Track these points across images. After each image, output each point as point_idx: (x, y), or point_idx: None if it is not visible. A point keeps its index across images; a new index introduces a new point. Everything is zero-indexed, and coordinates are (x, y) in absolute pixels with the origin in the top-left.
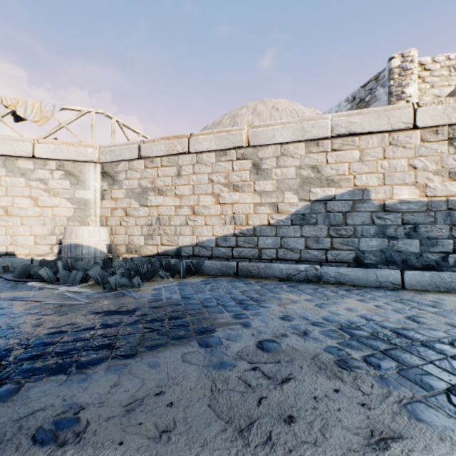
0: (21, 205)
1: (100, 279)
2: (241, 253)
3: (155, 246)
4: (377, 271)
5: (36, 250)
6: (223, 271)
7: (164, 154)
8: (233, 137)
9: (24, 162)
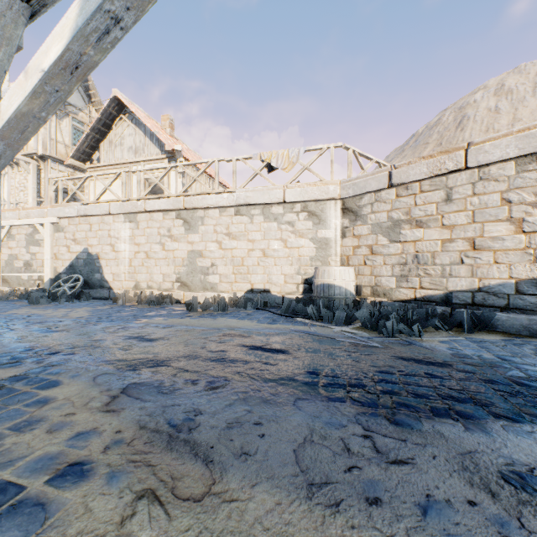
0: (274, 247)
1: (367, 322)
2: None
3: (411, 289)
4: None
5: (285, 288)
6: (532, 330)
7: (426, 176)
8: None
9: (276, 207)
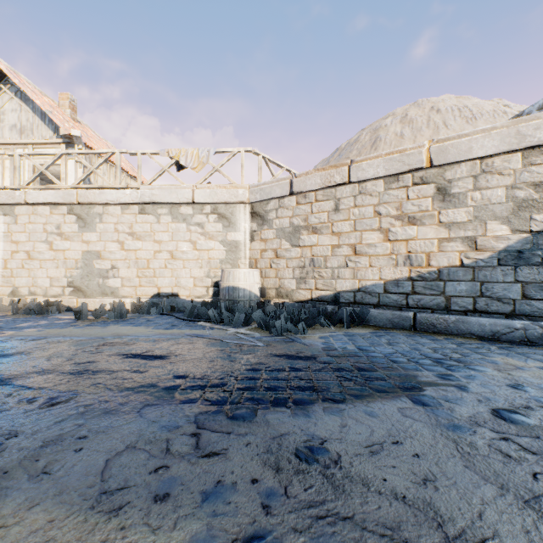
0: (183, 249)
1: (263, 323)
2: (419, 301)
3: (308, 290)
4: None
5: (195, 292)
6: (394, 323)
7: (320, 187)
8: (408, 157)
9: (185, 208)
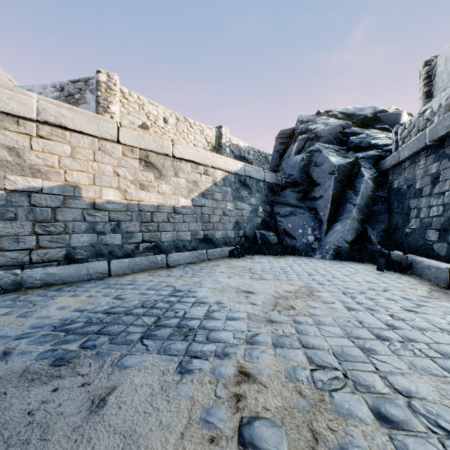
0: None
1: None
2: None
3: None
4: (88, 264)
5: None
6: None
7: None
8: None
9: None
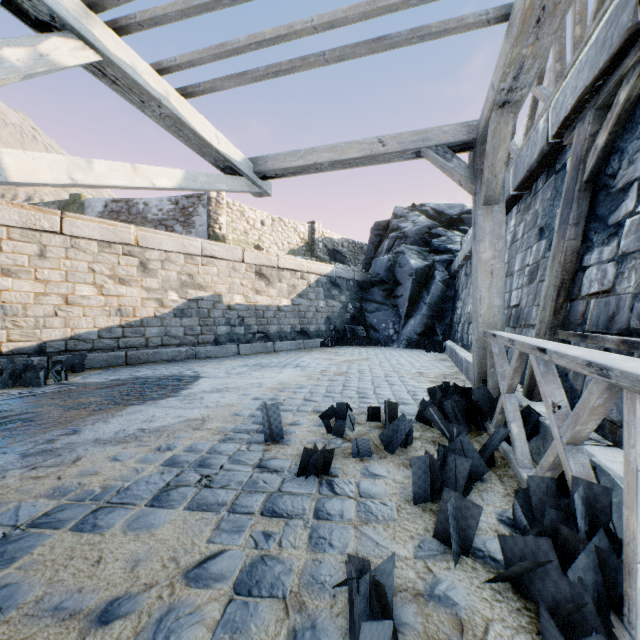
0: None
1: None
2: (128, 343)
3: None
4: (227, 346)
5: None
6: (111, 362)
7: (19, 225)
8: (121, 233)
9: None
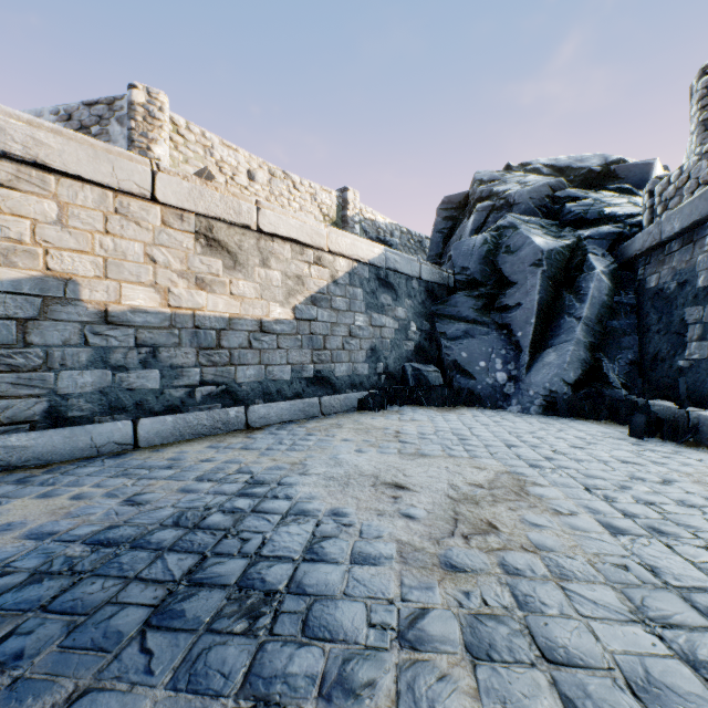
0: None
1: None
2: None
3: None
4: (94, 427)
5: None
6: None
7: None
8: None
9: None
